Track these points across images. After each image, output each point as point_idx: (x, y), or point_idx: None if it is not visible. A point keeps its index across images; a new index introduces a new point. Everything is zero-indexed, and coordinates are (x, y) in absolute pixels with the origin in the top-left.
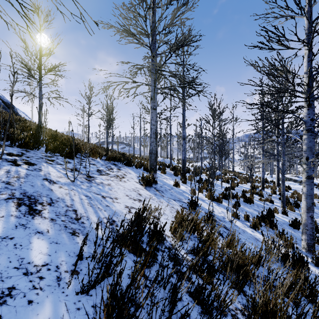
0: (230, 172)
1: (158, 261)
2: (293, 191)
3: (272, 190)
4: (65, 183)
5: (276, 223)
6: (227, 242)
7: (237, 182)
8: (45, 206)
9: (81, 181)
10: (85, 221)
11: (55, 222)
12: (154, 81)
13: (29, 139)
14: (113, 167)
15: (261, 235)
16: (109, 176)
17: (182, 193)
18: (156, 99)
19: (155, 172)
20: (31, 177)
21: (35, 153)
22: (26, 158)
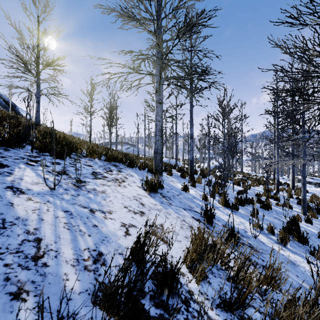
0: (239, 173)
1: None
2: (311, 195)
3: (288, 193)
4: (39, 193)
5: (306, 236)
6: (265, 279)
7: (249, 185)
8: None
9: (66, 188)
10: (50, 260)
11: None
12: (159, 72)
13: (10, 136)
14: (113, 168)
15: (293, 254)
16: (106, 180)
17: (192, 199)
18: (161, 92)
19: (160, 174)
20: None
21: (16, 153)
22: None
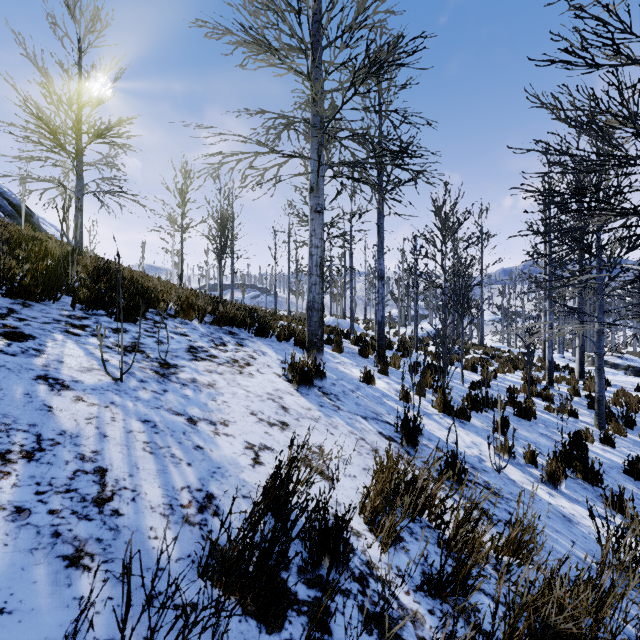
0: (476, 348)
1: (333, 638)
2: (616, 390)
3: (571, 388)
4: (95, 387)
5: (599, 469)
6: (509, 545)
7: (494, 370)
8: (12, 463)
9: (143, 379)
10: (124, 505)
11: (24, 520)
12: (317, 152)
13: (32, 278)
14: (227, 339)
15: (571, 503)
16: (216, 362)
17: (380, 399)
18: (322, 190)
19: (319, 350)
20: (3, 374)
21: (45, 310)
22: (14, 322)
